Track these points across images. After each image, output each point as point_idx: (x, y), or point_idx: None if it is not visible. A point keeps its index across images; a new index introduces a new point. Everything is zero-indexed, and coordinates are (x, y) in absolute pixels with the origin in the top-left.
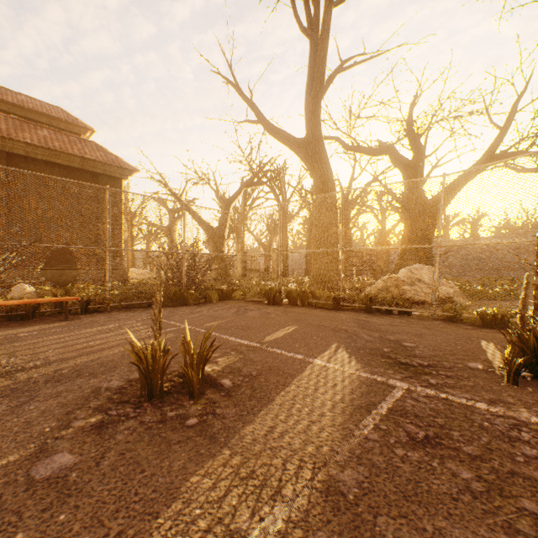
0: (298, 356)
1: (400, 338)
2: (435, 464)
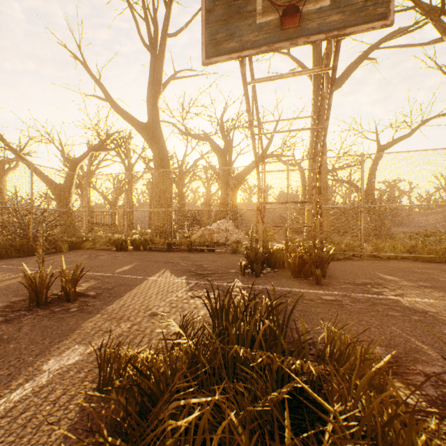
0: (140, 277)
1: (203, 263)
2: (196, 302)
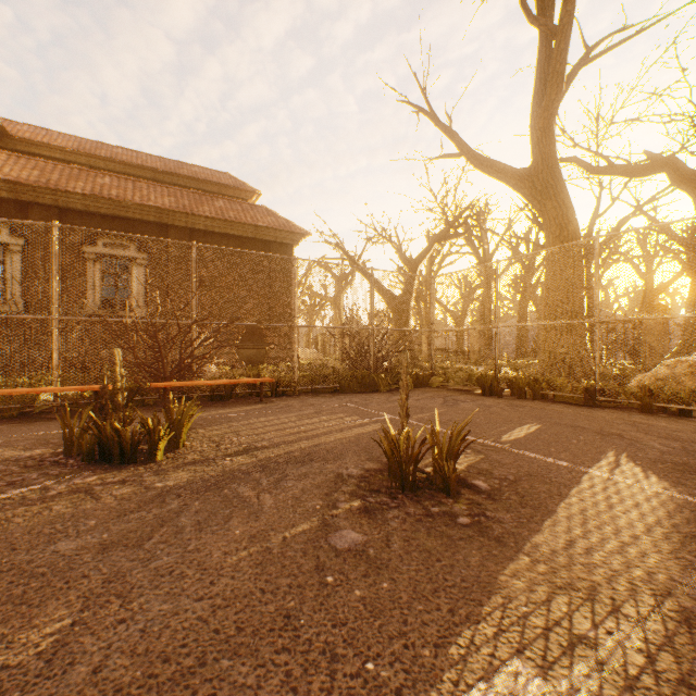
0: (562, 463)
1: None
2: None
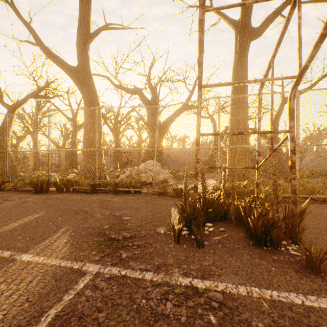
0: (5, 254)
1: (124, 213)
2: None
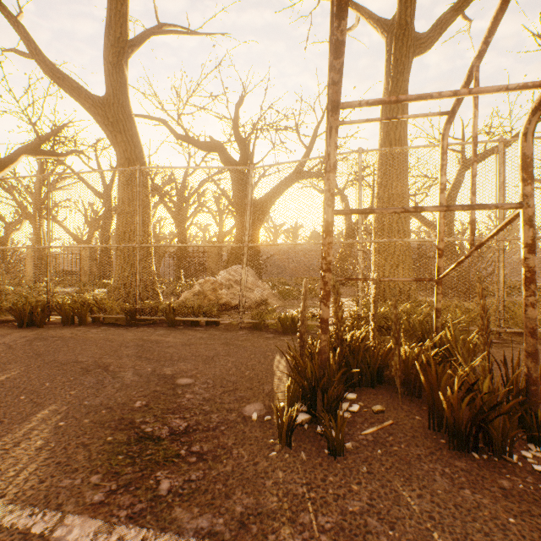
0: None
1: (181, 369)
2: None
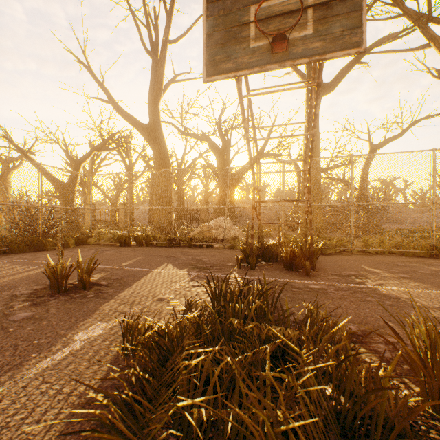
0: (145, 269)
1: (203, 257)
2: (197, 290)
